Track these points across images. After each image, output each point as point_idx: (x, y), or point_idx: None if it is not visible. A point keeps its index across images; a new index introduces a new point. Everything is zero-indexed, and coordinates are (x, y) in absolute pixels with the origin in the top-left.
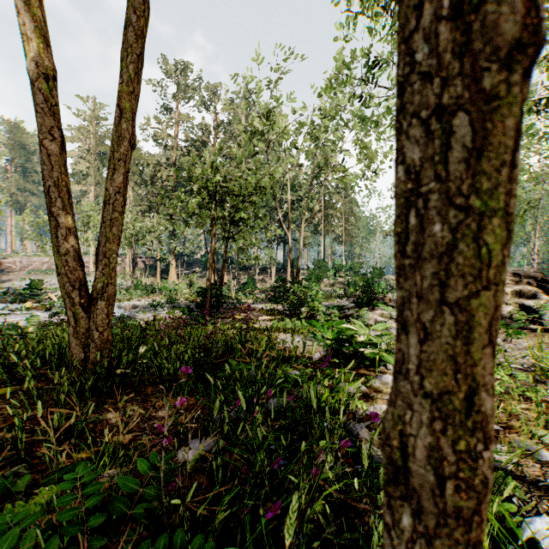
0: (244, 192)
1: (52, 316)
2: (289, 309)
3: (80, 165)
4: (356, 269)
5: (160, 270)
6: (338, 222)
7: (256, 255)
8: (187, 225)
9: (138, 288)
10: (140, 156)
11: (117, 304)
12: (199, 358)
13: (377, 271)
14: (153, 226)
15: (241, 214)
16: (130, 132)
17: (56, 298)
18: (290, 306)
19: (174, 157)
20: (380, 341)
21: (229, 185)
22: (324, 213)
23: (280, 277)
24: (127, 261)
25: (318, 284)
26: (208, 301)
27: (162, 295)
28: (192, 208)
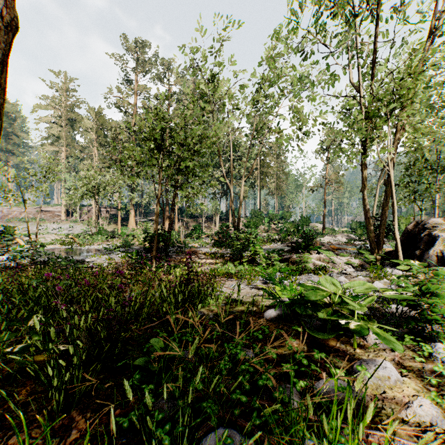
0: (189, 141)
1: (8, 261)
2: (231, 252)
3: (53, 129)
4: (286, 218)
5: (122, 218)
6: (271, 178)
7: (202, 203)
8: (138, 176)
9: (100, 234)
10: (104, 122)
11: (79, 247)
12: (126, 319)
13: (305, 219)
14: (112, 179)
15: (186, 162)
16: (2, 1)
17: (23, 242)
18: (232, 250)
19: (133, 122)
20: (359, 305)
21: (174, 135)
22: (260, 170)
23: (224, 224)
24: (93, 210)
25: (257, 230)
26: (154, 246)
27: (120, 240)
28: (138, 156)
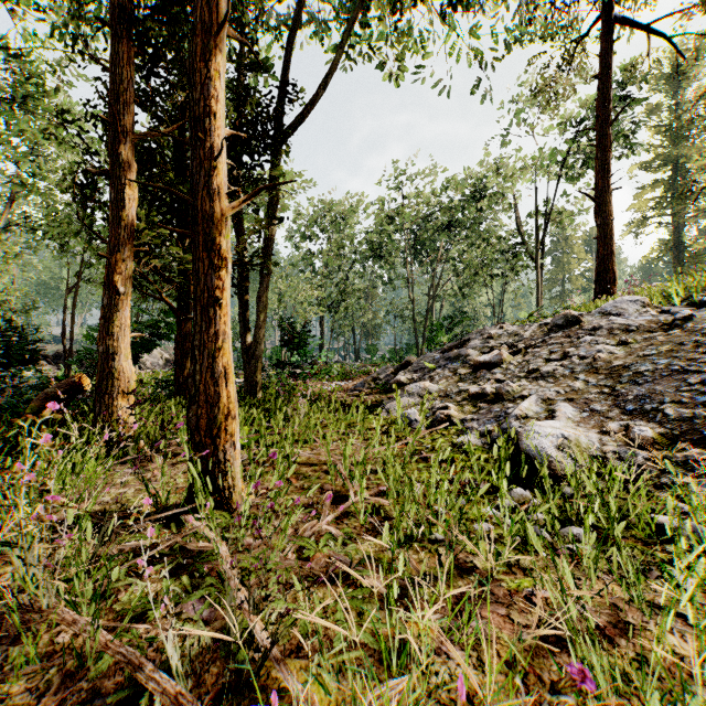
0: None
1: None
2: None
3: None
4: None
5: None
6: None
7: None
8: None
9: None
10: None
11: None
12: None
13: None
14: None
15: None
16: None
17: None
18: None
19: None
20: None
21: None
22: None
23: None
24: None
25: None
26: None
27: None
28: None
